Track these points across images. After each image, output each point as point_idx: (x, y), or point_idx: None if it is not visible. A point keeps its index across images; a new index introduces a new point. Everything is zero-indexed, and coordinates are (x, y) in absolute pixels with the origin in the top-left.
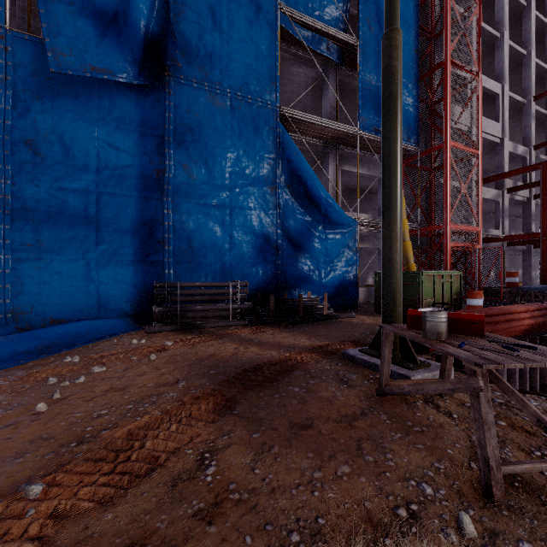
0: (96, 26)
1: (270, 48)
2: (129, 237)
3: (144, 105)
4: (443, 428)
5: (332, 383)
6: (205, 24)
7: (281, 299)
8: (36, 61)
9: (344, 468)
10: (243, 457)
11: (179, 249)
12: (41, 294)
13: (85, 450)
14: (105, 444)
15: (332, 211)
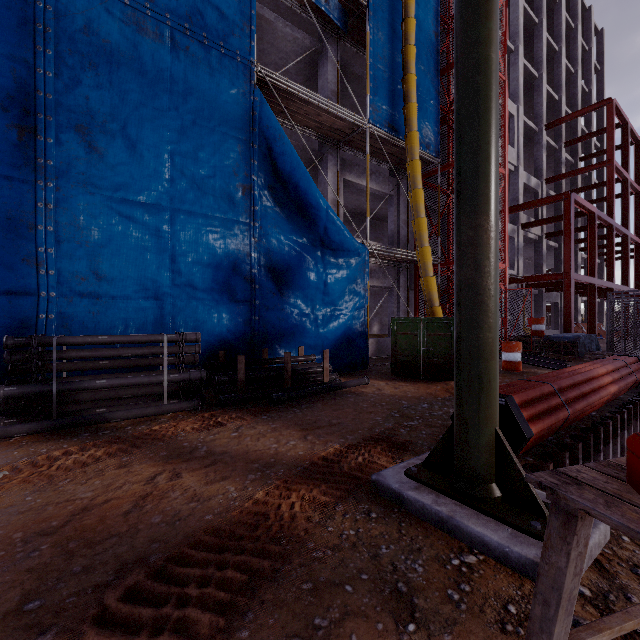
0: None
1: None
2: None
3: None
4: None
5: (374, 618)
6: None
7: (258, 360)
8: None
9: None
10: None
11: (68, 277)
12: None
13: None
14: None
15: (334, 230)
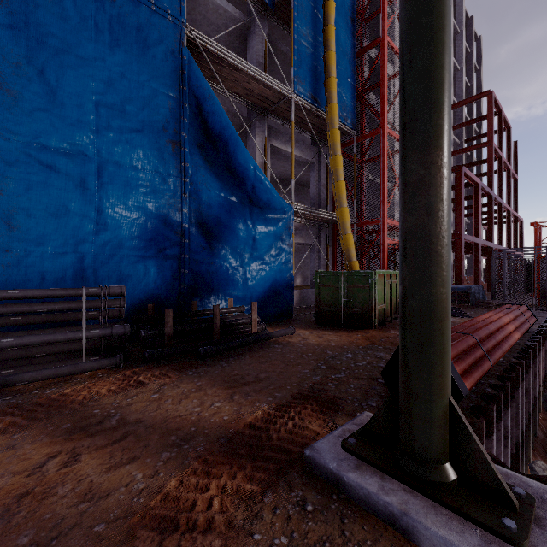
0: None
1: None
2: None
3: None
4: None
5: None
6: None
7: (188, 312)
8: None
9: None
10: None
11: None
12: None
13: None
14: None
15: (262, 188)
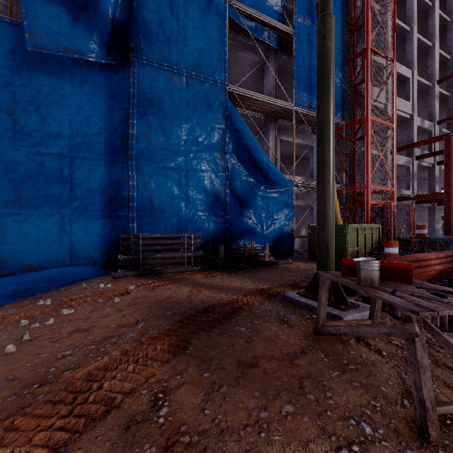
0: (69, 12)
1: (220, 35)
2: (98, 195)
3: (111, 81)
4: (375, 366)
5: (274, 323)
6: (164, 13)
7: (229, 248)
8: (16, 41)
9: (288, 407)
10: (194, 397)
11: (141, 206)
12: (20, 244)
13: (46, 392)
14: (65, 386)
15: (272, 174)
